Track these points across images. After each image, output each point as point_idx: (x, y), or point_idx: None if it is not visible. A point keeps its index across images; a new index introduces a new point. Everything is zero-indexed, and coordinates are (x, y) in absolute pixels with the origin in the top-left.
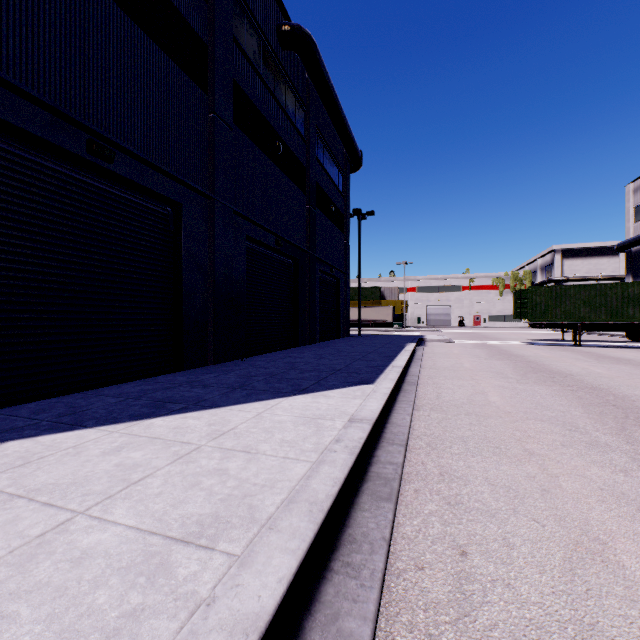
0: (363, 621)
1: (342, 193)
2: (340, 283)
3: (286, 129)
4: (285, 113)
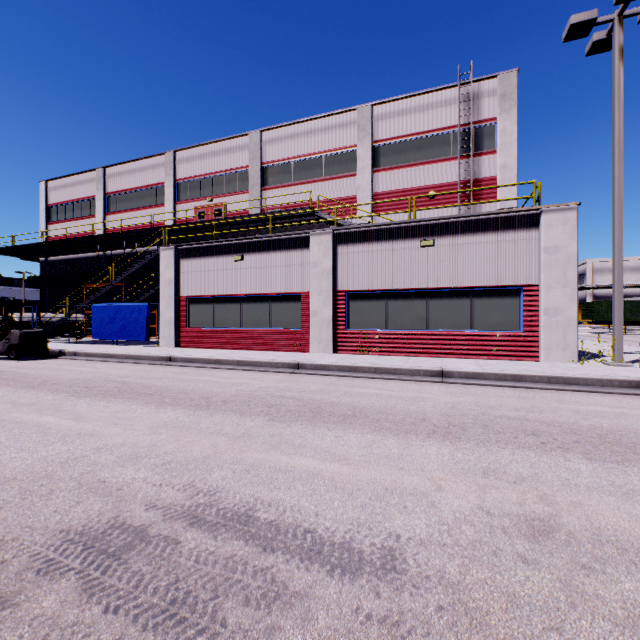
0: None
1: None
2: None
3: None
4: None
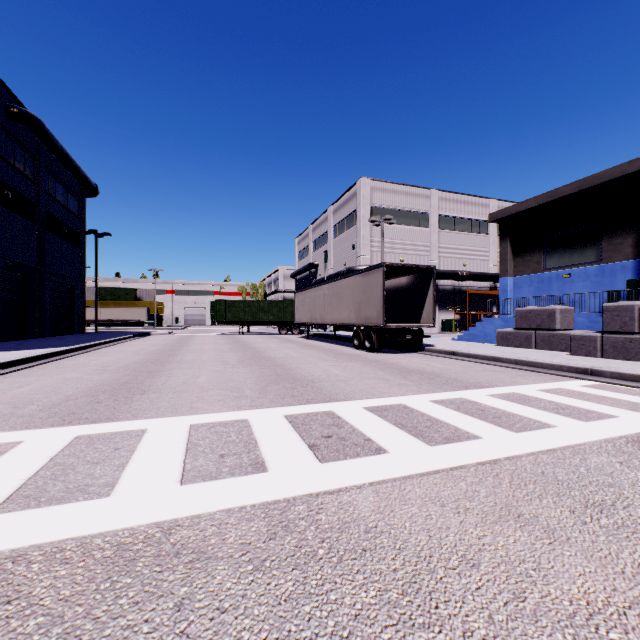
0: (35, 364)
1: (78, 215)
2: (75, 289)
3: (15, 178)
4: (14, 167)
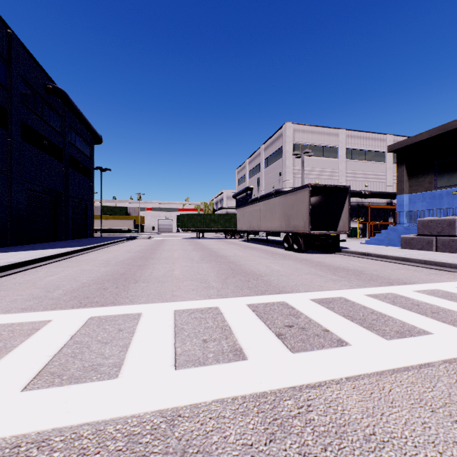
0: (62, 259)
1: (89, 157)
2: (88, 207)
3: (50, 133)
4: (49, 125)
